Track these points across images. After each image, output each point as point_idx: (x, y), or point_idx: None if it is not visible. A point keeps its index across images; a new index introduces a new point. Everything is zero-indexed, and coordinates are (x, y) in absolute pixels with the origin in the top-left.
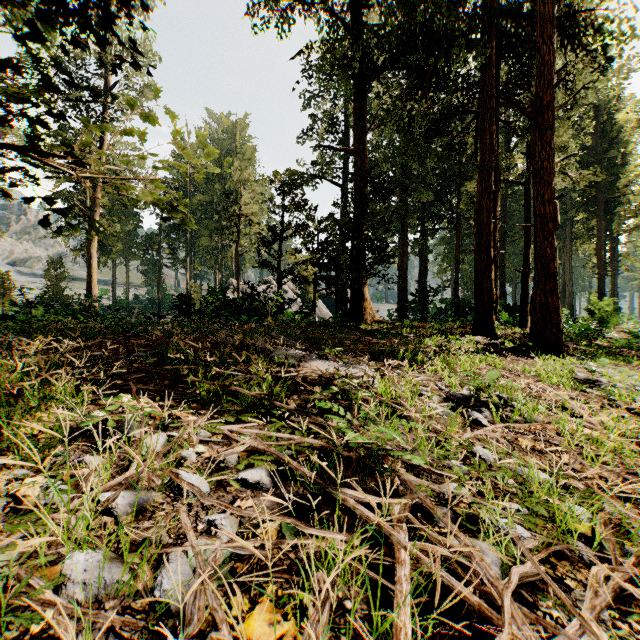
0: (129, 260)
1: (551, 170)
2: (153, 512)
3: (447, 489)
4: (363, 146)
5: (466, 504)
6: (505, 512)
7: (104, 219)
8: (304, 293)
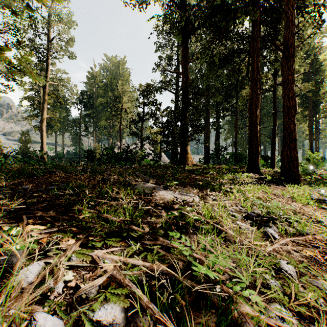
0: (64, 132)
1: (293, 81)
2: None
3: (283, 326)
4: (187, 70)
5: None
6: None
7: (50, 111)
8: (155, 149)
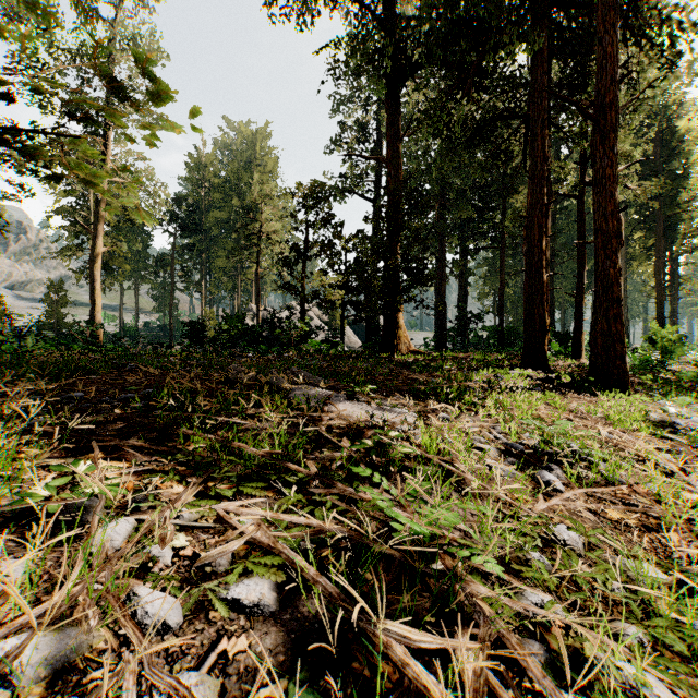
0: (138, 283)
1: (614, 179)
2: (83, 671)
3: (537, 612)
4: (397, 154)
5: (561, 629)
6: (625, 649)
7: (109, 238)
8: (331, 320)
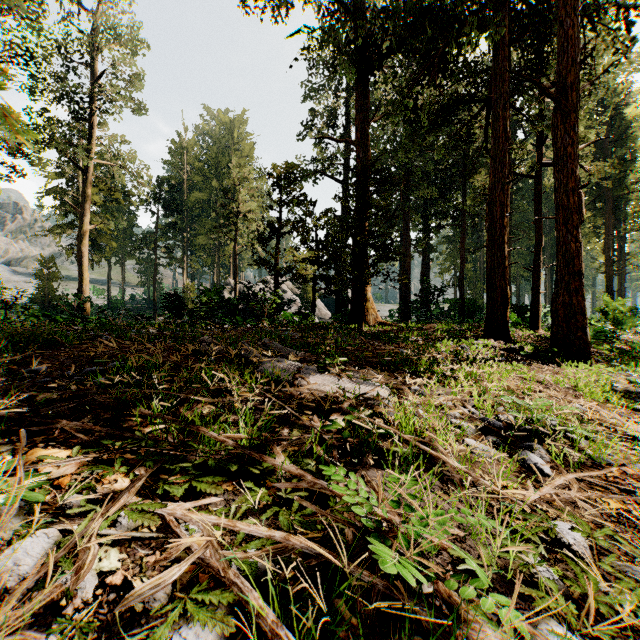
0: (125, 259)
1: (575, 156)
2: None
3: None
4: (365, 137)
5: None
6: None
7: (97, 217)
8: (303, 293)
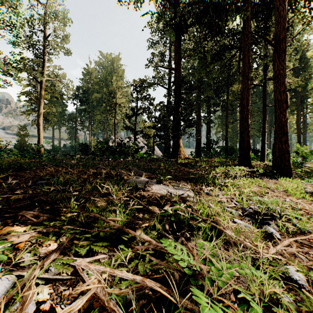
0: (60, 126)
1: (284, 75)
2: None
3: None
4: (179, 66)
5: None
6: None
7: (47, 105)
8: (148, 143)
